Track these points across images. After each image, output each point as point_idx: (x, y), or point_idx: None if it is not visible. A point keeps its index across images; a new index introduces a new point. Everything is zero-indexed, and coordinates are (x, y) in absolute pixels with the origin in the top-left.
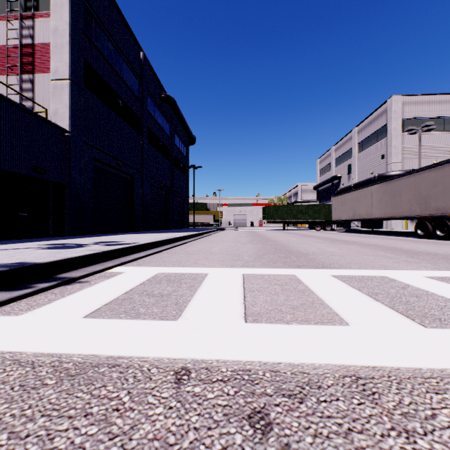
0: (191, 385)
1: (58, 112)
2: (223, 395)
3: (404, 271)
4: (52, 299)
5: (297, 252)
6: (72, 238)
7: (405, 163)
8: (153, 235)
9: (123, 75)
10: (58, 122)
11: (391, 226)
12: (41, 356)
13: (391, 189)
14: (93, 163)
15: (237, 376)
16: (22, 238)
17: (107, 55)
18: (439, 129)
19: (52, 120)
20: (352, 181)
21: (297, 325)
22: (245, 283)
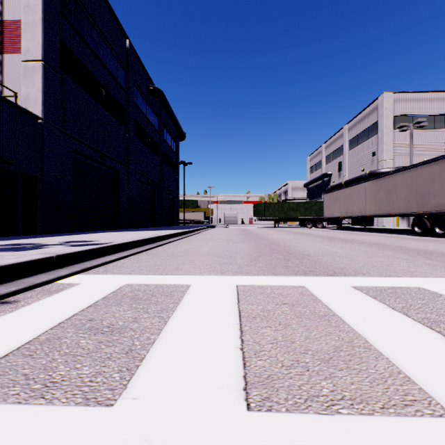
0: None
1: (30, 97)
2: None
3: (439, 279)
4: None
5: (296, 253)
6: (42, 236)
7: (396, 160)
8: (137, 233)
9: (107, 63)
10: (30, 108)
11: (383, 224)
12: None
13: (386, 185)
14: (72, 155)
15: None
16: None
17: (89, 40)
18: (429, 127)
19: (23, 106)
20: (343, 179)
21: (351, 416)
22: (240, 303)
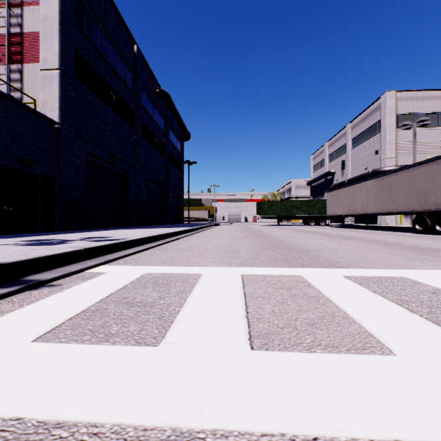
0: None
1: (48, 103)
2: None
3: (423, 271)
4: (5, 310)
5: (297, 249)
6: (60, 233)
7: (399, 158)
8: (146, 230)
9: (116, 68)
10: (48, 114)
11: (386, 222)
12: None
13: (387, 184)
14: (85, 157)
15: None
16: (7, 234)
17: (100, 47)
18: (433, 125)
19: (41, 111)
20: (346, 177)
21: (323, 353)
22: (245, 287)
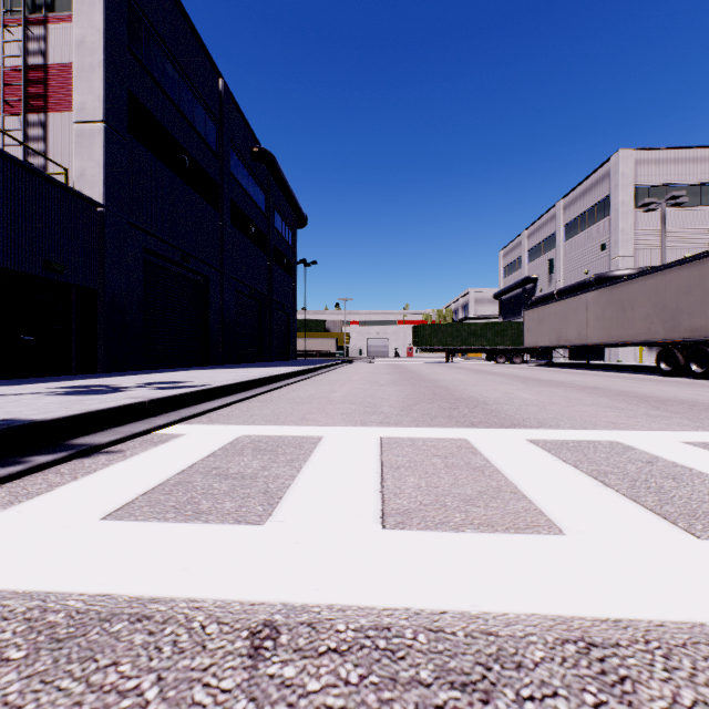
0: (278, 662)
1: (86, 175)
2: (338, 685)
3: (647, 433)
4: (54, 483)
5: (468, 400)
6: (106, 376)
7: (639, 257)
8: (238, 371)
9: (191, 116)
10: (86, 190)
11: (618, 357)
12: (10, 598)
13: (618, 298)
14: (143, 256)
15: (365, 641)
16: (25, 377)
17: (166, 84)
18: (694, 203)
19: (76, 187)
20: (555, 286)
21: (474, 533)
22: (383, 454)
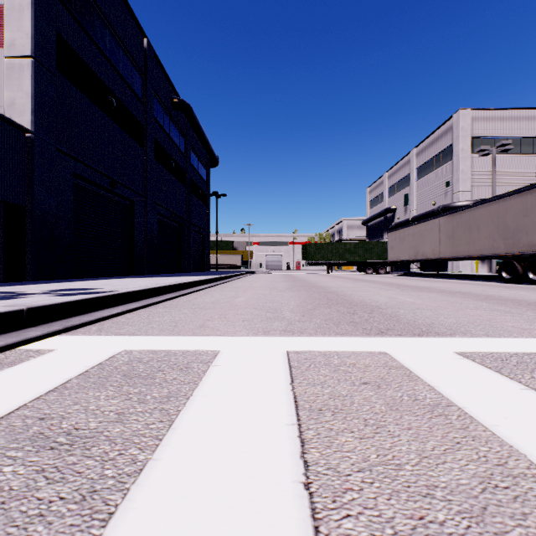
0: None
1: (15, 104)
2: None
3: None
4: None
5: (362, 304)
6: (30, 283)
7: (474, 192)
8: (156, 279)
9: (118, 66)
10: (15, 118)
11: (459, 269)
12: None
13: (466, 221)
14: (73, 180)
15: None
16: None
17: (95, 35)
18: (515, 151)
19: (6, 115)
20: (410, 214)
21: None
22: (295, 382)
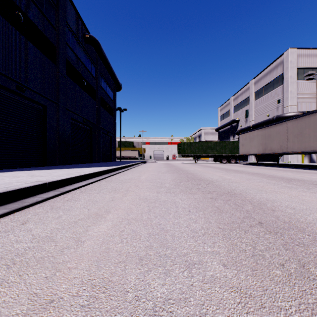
0: None
1: None
2: None
3: None
4: None
5: None
6: None
7: (299, 106)
8: (42, 173)
9: None
10: None
11: (288, 160)
12: None
13: (315, 122)
14: None
15: None
16: None
17: None
18: None
19: None
20: (249, 123)
21: None
22: None
